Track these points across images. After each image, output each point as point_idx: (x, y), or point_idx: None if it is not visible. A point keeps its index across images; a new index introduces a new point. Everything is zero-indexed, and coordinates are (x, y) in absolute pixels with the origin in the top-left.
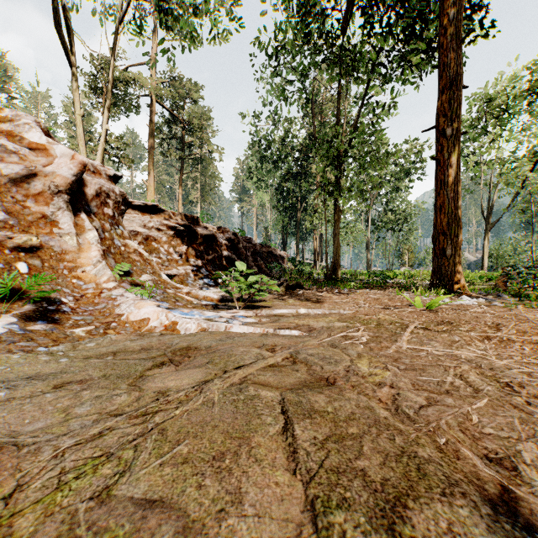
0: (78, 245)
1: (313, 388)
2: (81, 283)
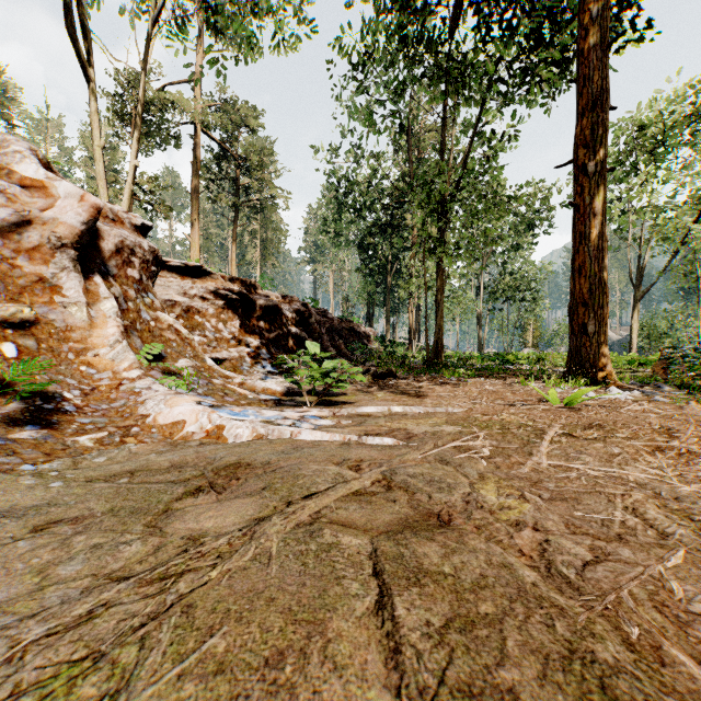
0: (89, 319)
1: (420, 532)
2: (93, 372)
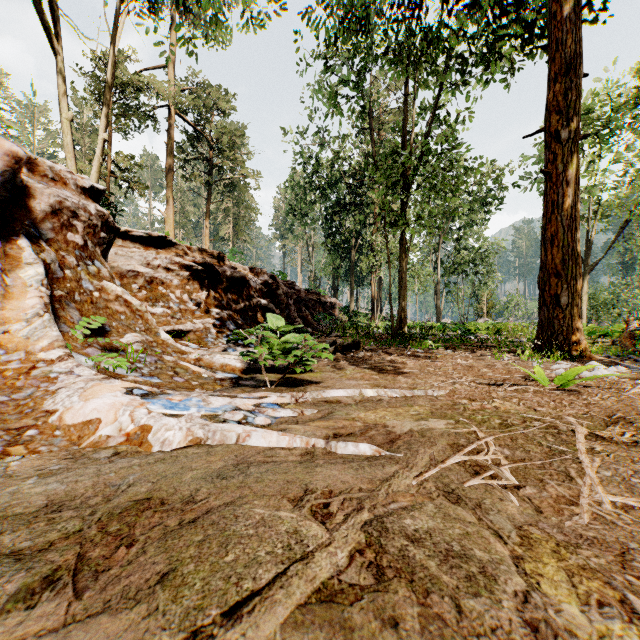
0: (4, 289)
1: None
2: (1, 352)
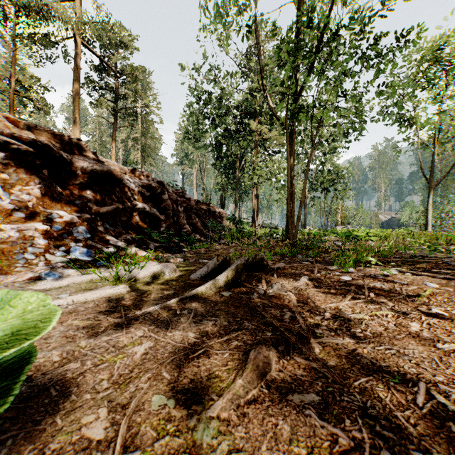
0: None
1: None
2: None
